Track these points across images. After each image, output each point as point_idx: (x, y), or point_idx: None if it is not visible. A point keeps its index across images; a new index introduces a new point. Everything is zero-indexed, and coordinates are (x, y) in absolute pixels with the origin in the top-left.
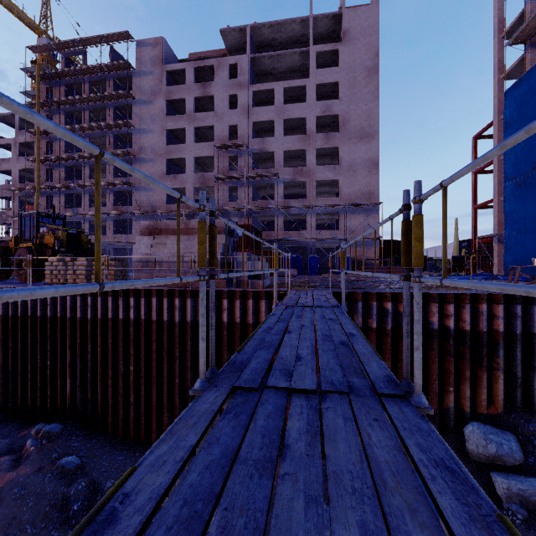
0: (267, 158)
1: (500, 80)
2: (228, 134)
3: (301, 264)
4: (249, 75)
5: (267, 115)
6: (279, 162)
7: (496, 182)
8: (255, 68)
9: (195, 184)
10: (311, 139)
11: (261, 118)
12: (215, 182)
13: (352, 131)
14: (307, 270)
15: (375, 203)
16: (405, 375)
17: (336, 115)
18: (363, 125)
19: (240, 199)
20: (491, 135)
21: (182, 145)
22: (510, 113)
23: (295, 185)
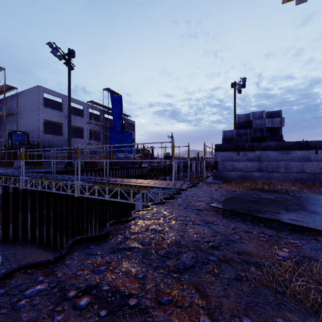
0: None
1: None
2: None
3: None
4: None
5: None
6: None
7: None
8: None
9: None
10: None
11: None
12: None
13: None
14: None
15: None
16: (24, 175)
17: None
18: None
19: None
20: None
21: None
22: None
23: None
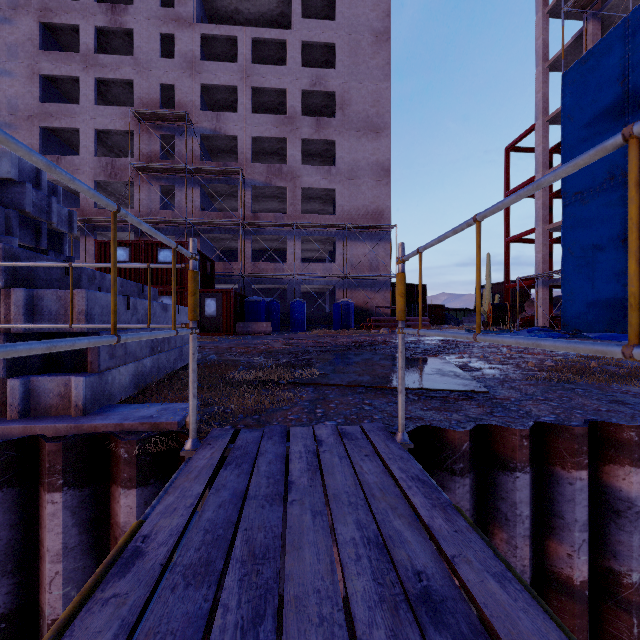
0: (227, 150)
1: (545, 69)
2: (157, 98)
3: (278, 313)
4: (194, 8)
5: (225, 76)
6: (244, 153)
7: (540, 206)
8: (206, 3)
9: (97, 176)
10: (294, 123)
11: (215, 80)
12: (134, 174)
13: (354, 119)
14: (289, 324)
15: (387, 225)
16: None
17: (331, 95)
18: (370, 112)
19: (180, 208)
20: (525, 148)
21: (72, 105)
22: (572, 102)
23: (270, 195)
